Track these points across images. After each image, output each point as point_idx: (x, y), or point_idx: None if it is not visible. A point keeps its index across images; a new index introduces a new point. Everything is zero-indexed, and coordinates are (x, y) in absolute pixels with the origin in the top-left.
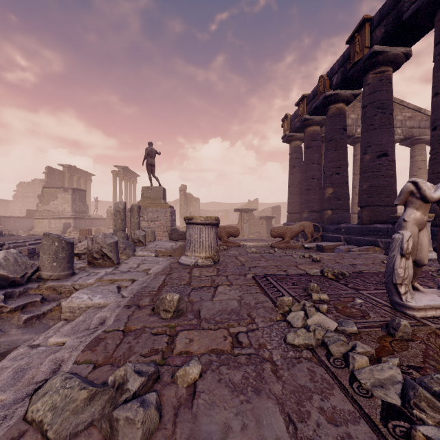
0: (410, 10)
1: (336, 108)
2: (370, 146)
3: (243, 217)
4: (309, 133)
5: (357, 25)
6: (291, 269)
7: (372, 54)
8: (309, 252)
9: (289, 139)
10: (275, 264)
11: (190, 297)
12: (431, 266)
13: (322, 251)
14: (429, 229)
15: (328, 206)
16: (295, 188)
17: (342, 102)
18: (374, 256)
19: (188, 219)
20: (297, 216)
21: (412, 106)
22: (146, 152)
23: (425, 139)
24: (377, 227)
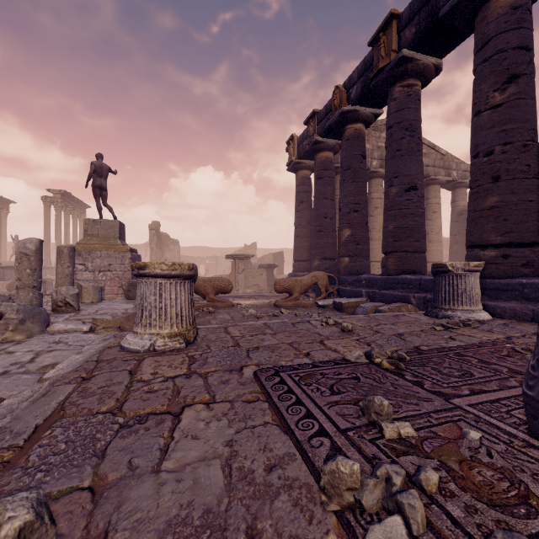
0: (449, 5)
1: (354, 129)
2: (397, 176)
3: (237, 266)
4: (320, 160)
5: (383, 21)
6: (316, 349)
7: (400, 60)
8: (324, 312)
9: (295, 167)
10: (288, 340)
11: (103, 464)
12: (494, 332)
13: (341, 311)
14: (478, 281)
15: (345, 252)
16: (304, 229)
17: (361, 122)
18: (415, 318)
19: (137, 268)
20: (305, 265)
21: (427, 141)
22: (91, 168)
23: (440, 180)
24: (406, 278)
